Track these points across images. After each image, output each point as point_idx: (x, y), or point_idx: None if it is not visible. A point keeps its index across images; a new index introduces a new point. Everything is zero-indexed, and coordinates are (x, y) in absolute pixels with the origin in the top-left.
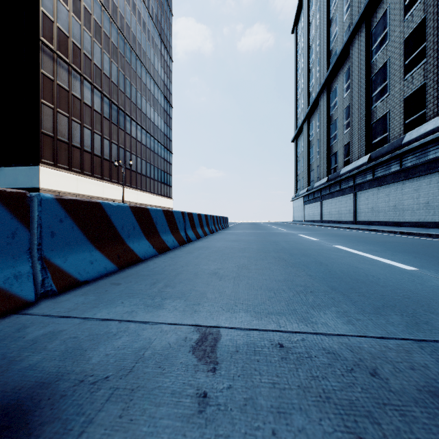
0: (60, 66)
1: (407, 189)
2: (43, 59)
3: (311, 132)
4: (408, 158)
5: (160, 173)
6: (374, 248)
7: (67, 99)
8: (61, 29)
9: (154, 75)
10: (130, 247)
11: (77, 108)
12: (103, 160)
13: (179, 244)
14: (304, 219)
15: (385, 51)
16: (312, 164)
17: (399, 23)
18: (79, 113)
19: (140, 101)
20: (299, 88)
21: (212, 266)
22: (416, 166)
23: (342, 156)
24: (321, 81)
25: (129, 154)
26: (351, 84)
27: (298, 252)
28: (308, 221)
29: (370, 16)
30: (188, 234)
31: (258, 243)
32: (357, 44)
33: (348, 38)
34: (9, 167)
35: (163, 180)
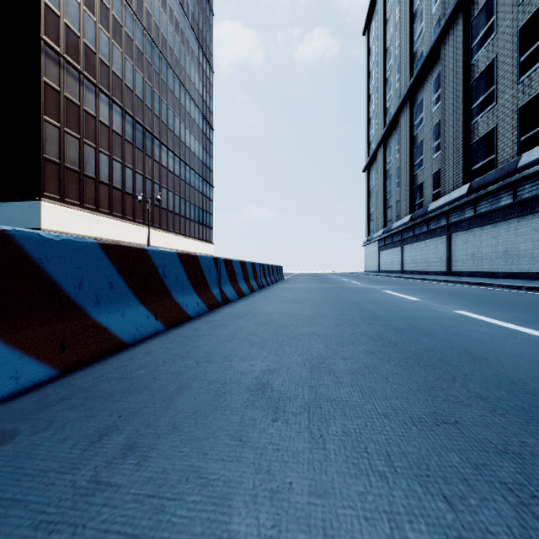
0: (69, 73)
1: (524, 229)
2: (46, 64)
3: (389, 158)
4: (525, 186)
5: (197, 211)
6: (524, 316)
7: (78, 115)
8: (70, 27)
9: (190, 89)
10: (100, 322)
11: (90, 127)
12: (125, 195)
13: (208, 308)
14: (379, 269)
15: (490, 47)
16: (389, 200)
17: (511, 8)
18: (94, 134)
19: (172, 121)
20: (372, 104)
21: (257, 363)
22: (537, 197)
23: (430, 188)
24: (402, 92)
25: (159, 187)
26: (443, 93)
27: (407, 325)
28: (384, 272)
29: (469, 2)
30: (225, 291)
31: (332, 305)
32: (451, 40)
33: (440, 34)
34: (2, 203)
35: (201, 220)
